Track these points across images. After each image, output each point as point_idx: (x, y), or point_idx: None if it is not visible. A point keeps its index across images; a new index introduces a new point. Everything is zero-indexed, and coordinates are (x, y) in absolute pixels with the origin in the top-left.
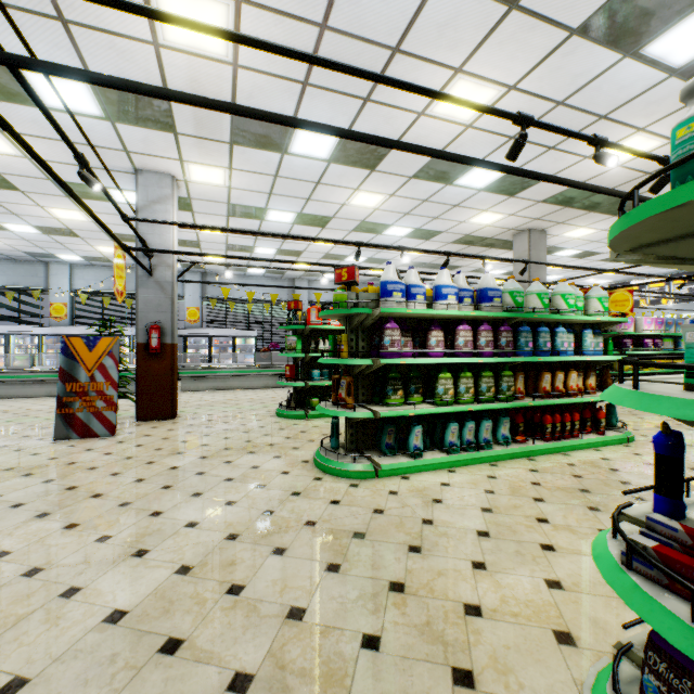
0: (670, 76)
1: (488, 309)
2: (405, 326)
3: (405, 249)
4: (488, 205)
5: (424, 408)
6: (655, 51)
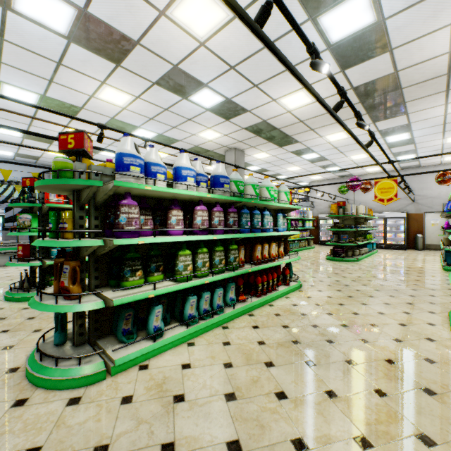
0: (327, 49)
1: (220, 193)
2: (145, 205)
3: (148, 140)
4: (212, 124)
5: (165, 286)
6: (325, 23)
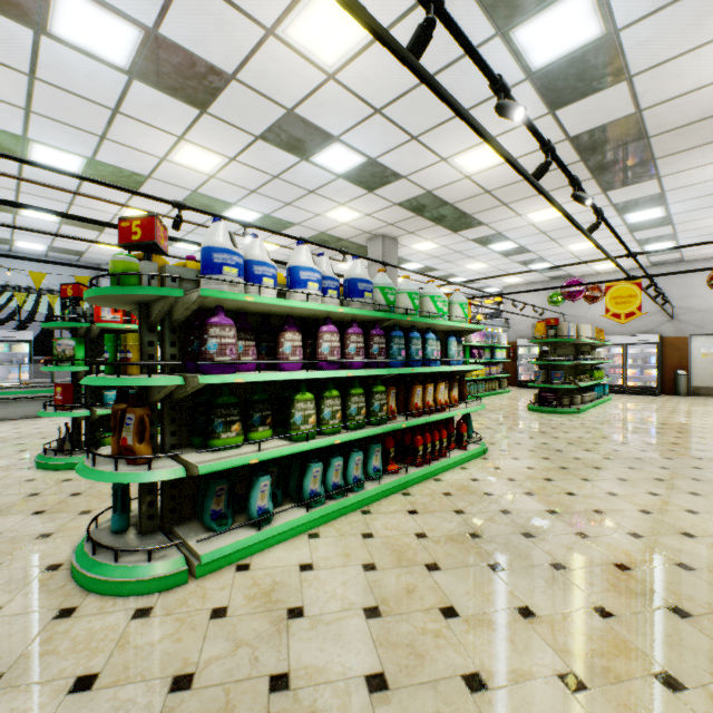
0: (526, 79)
1: (358, 306)
2: (244, 324)
3: (249, 226)
4: (346, 198)
5: (274, 448)
6: (522, 39)
